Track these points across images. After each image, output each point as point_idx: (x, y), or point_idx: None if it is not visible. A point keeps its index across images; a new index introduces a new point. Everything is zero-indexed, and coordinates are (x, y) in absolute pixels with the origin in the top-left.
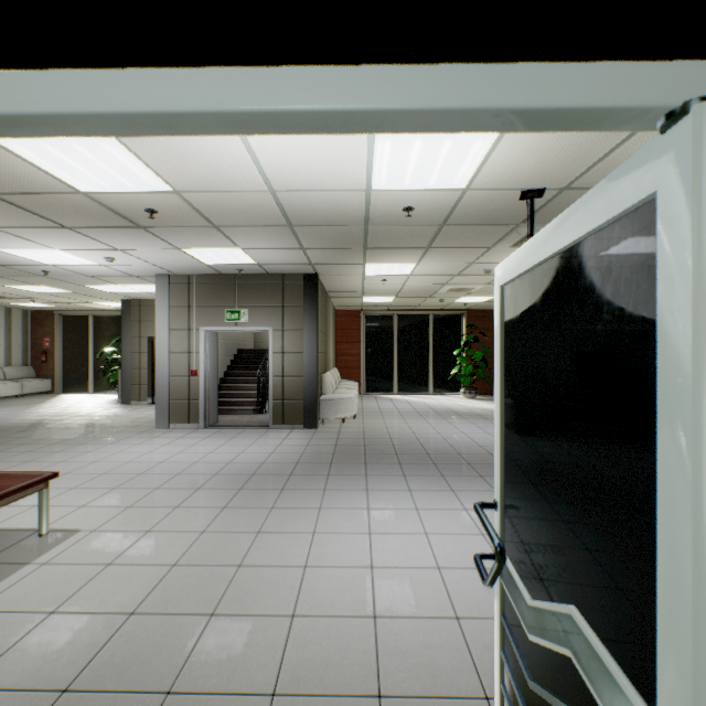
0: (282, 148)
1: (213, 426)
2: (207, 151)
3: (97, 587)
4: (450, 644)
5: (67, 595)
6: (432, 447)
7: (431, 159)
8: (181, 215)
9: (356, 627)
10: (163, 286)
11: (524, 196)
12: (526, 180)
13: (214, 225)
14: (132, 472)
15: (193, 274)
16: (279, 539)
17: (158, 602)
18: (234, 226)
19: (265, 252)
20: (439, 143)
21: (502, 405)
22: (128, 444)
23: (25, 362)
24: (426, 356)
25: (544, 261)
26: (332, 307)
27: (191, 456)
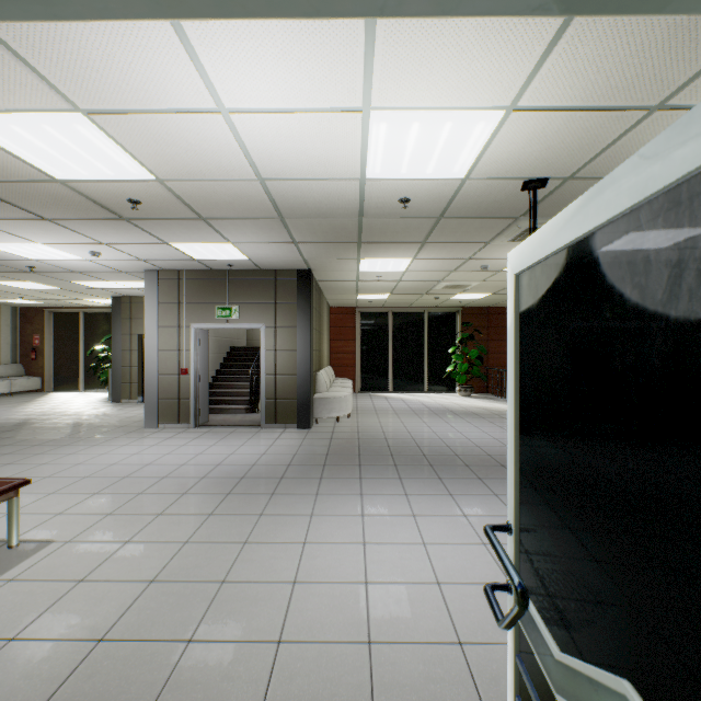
0: (270, 131)
1: (204, 425)
2: (190, 134)
3: (65, 608)
4: (453, 676)
5: (31, 618)
6: (429, 447)
7: (430, 144)
8: (166, 206)
9: (349, 655)
10: (152, 282)
11: (526, 187)
12: (529, 168)
13: (202, 217)
14: (116, 476)
15: (183, 269)
16: (267, 551)
17: (130, 626)
18: (222, 219)
19: (256, 246)
20: (438, 126)
21: (517, 412)
22: (114, 444)
23: (15, 360)
24: (421, 354)
25: (579, 239)
26: (326, 304)
27: (179, 457)
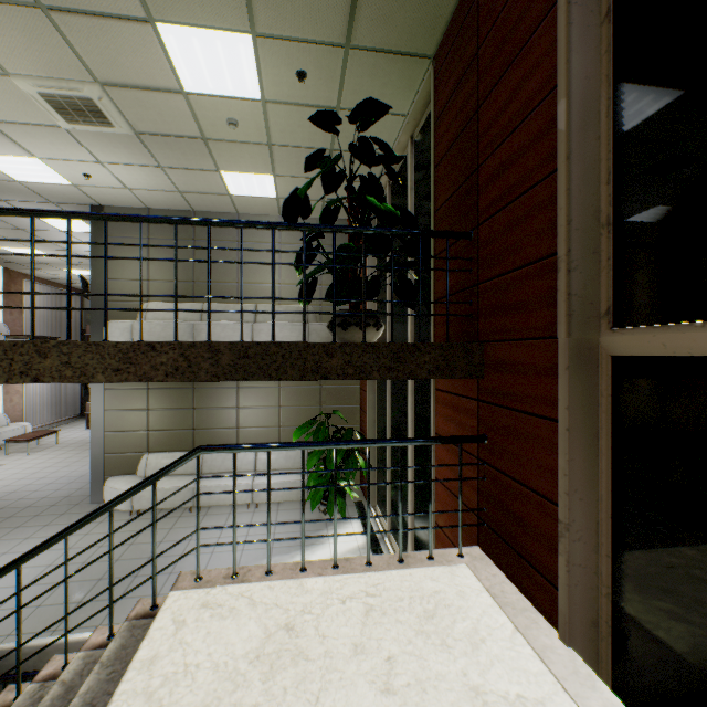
0: None
1: None
2: None
3: None
4: None
5: None
6: None
7: None
8: None
9: None
10: None
11: None
12: None
13: None
14: None
15: None
16: None
17: None
18: None
19: None
20: None
21: None
22: None
23: None
24: None
25: None
26: None
27: None
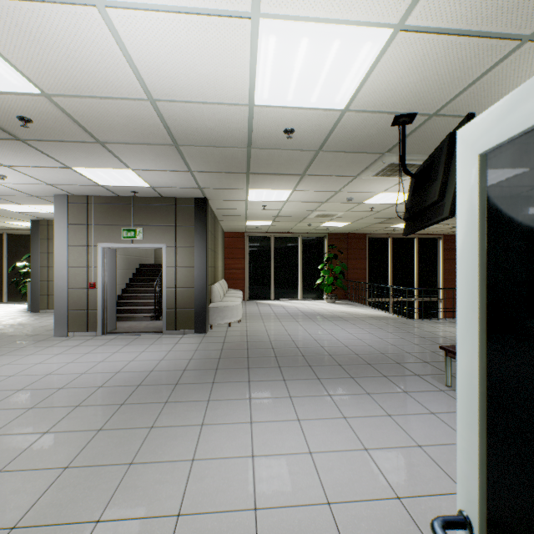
0: (155, 37)
1: (111, 333)
2: (65, 34)
3: None
4: None
5: None
6: (307, 348)
7: (316, 67)
8: (60, 127)
9: None
10: (62, 205)
11: (396, 122)
12: (402, 102)
13: (99, 141)
14: (11, 388)
15: (91, 195)
16: (153, 473)
17: None
18: (120, 143)
19: (155, 174)
20: (327, 45)
21: (483, 358)
22: (20, 354)
23: None
24: (296, 270)
25: None
26: (221, 229)
27: (81, 366)
